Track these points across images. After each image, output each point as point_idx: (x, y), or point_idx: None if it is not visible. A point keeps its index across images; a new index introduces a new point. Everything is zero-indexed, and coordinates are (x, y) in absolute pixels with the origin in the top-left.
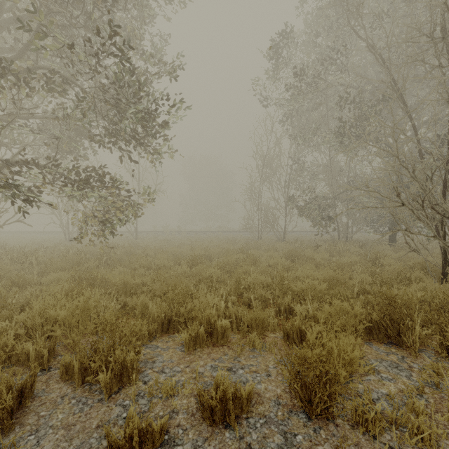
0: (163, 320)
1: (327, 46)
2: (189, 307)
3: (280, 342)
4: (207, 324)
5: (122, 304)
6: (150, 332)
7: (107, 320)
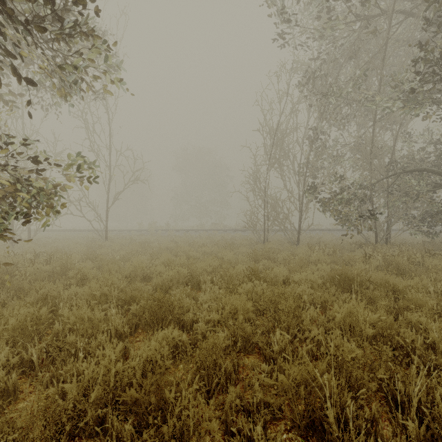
0: None
1: None
2: None
3: None
4: None
5: None
6: None
7: None
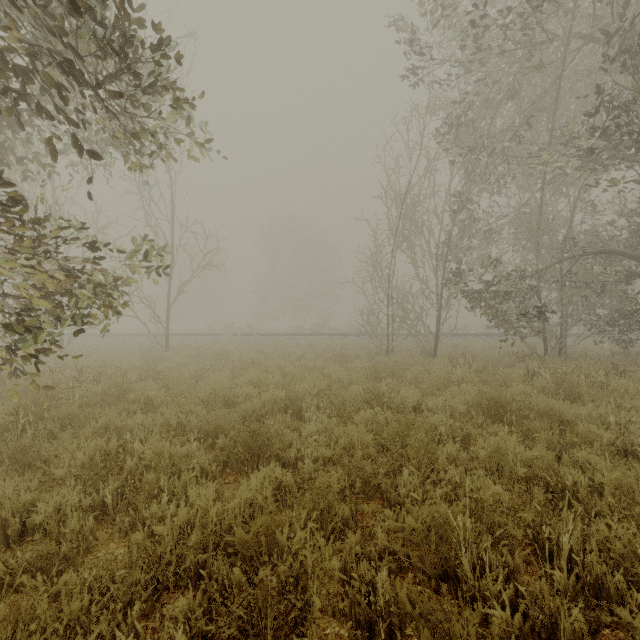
0: None
1: None
2: None
3: None
4: None
5: None
6: None
7: None
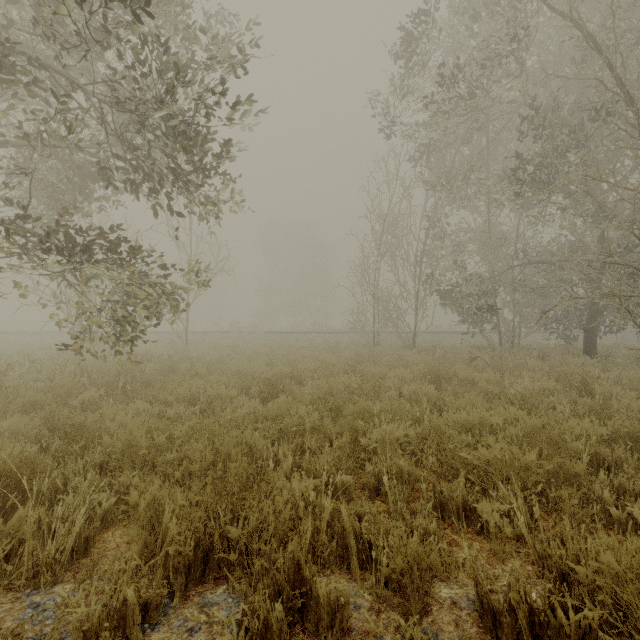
0: (191, 558)
1: (490, 35)
2: (251, 524)
3: (474, 627)
4: (292, 583)
5: (122, 490)
6: (152, 601)
7: (66, 551)
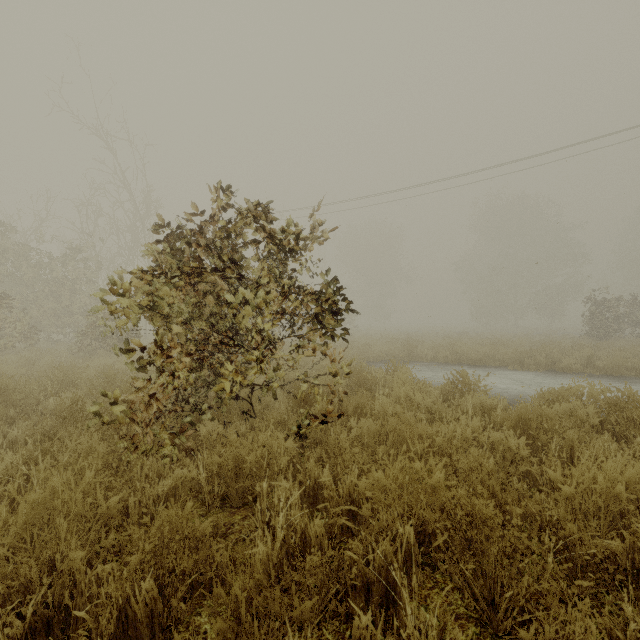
0: None
1: None
2: None
3: None
4: None
5: None
6: None
7: None
